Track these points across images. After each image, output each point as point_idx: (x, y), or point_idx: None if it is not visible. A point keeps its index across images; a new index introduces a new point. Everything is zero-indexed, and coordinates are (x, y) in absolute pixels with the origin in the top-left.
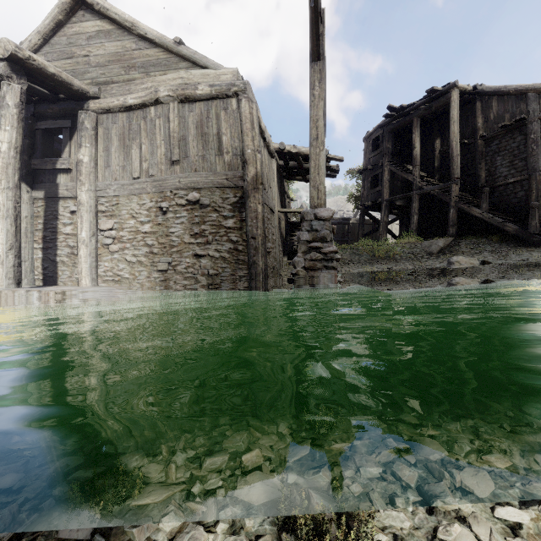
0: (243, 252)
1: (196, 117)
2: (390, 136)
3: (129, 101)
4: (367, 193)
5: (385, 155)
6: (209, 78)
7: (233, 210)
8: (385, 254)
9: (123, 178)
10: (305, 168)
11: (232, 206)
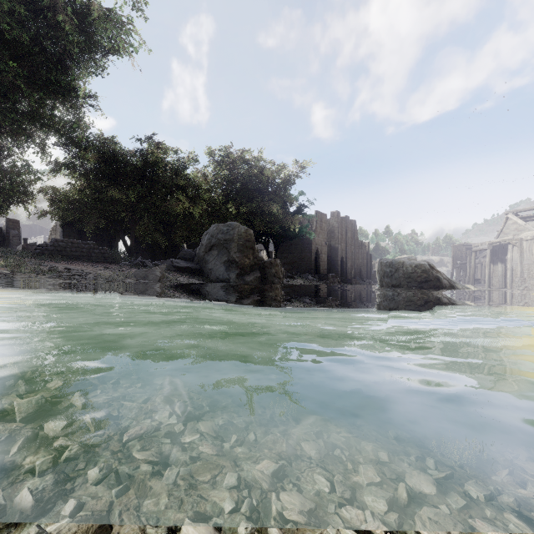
0: None
1: (528, 245)
2: None
3: (516, 241)
4: None
5: None
6: (531, 234)
7: None
8: None
9: (516, 261)
10: None
11: None
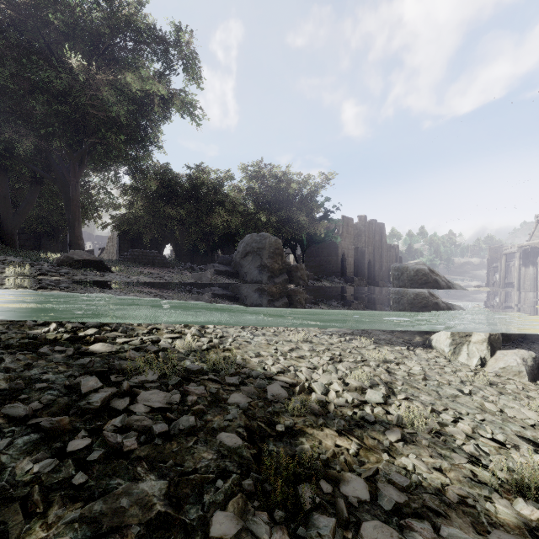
0: None
1: None
2: None
3: None
4: None
5: None
6: None
7: None
8: None
9: None
10: None
11: None
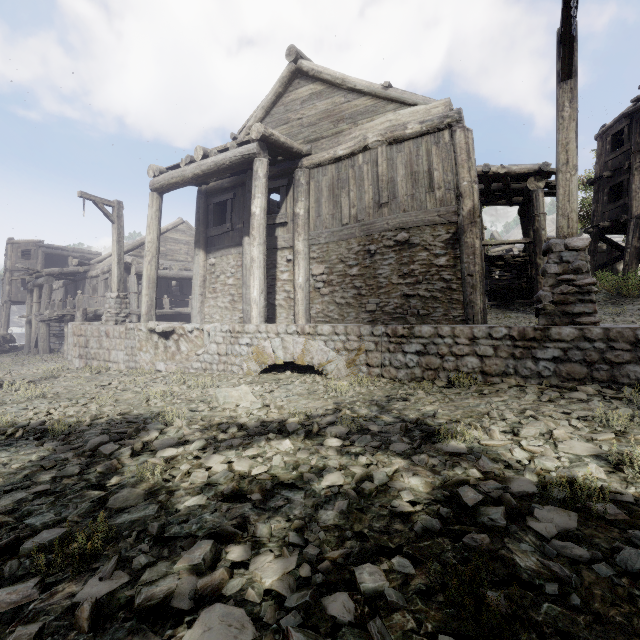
0: (457, 291)
1: (405, 157)
2: None
3: (339, 152)
4: (602, 210)
5: (634, 153)
6: (418, 115)
7: (446, 248)
8: (639, 290)
9: (333, 226)
10: (513, 189)
11: (445, 243)
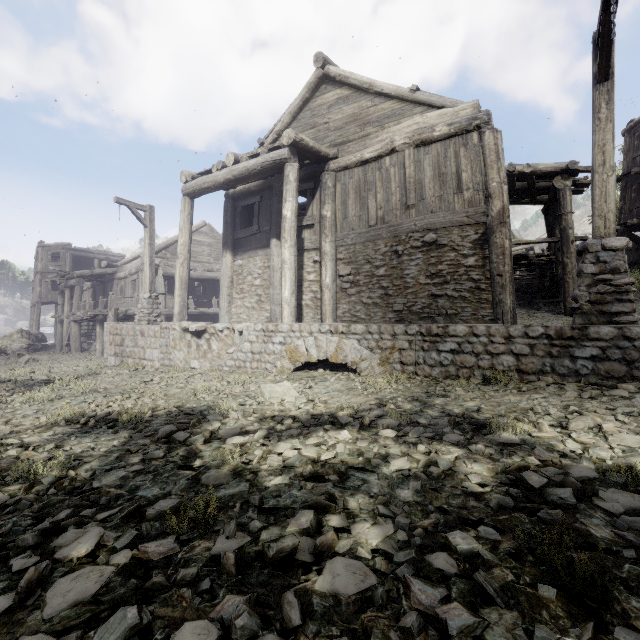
0: (485, 290)
1: (432, 159)
2: None
3: (366, 155)
4: (629, 208)
5: None
6: (446, 117)
7: (474, 248)
8: None
9: (359, 227)
10: (538, 188)
11: (473, 244)
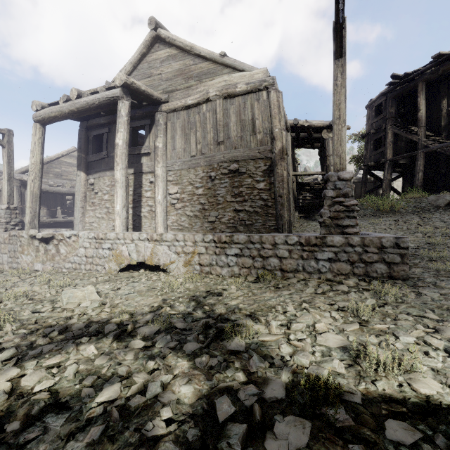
0: (271, 207)
1: (236, 108)
2: (394, 101)
3: (188, 102)
4: (369, 155)
5: (388, 119)
6: (245, 78)
7: (264, 176)
8: (390, 208)
9: (184, 157)
10: (314, 138)
11: (263, 173)
